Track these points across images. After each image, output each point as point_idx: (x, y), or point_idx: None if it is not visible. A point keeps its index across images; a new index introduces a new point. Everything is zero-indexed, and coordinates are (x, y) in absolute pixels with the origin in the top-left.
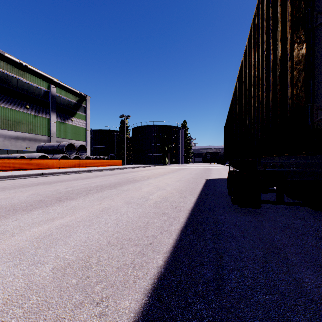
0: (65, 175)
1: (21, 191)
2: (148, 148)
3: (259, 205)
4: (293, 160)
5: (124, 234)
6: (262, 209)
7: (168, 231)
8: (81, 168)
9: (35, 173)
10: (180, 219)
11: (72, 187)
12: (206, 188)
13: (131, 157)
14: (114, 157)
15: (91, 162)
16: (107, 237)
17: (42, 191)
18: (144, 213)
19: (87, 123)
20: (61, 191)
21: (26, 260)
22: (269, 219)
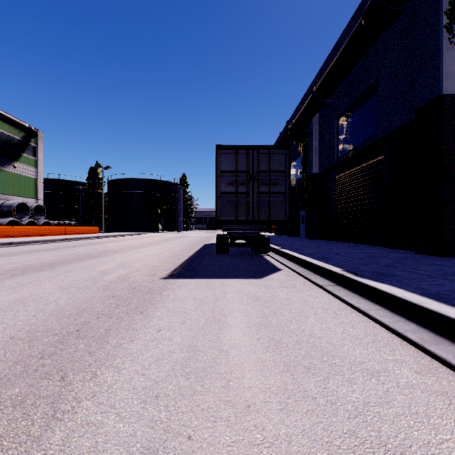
0: (40, 244)
1: (38, 255)
2: (133, 209)
3: (226, 251)
4: (236, 227)
5: (159, 262)
6: (230, 254)
7: (180, 260)
8: (46, 237)
9: (2, 243)
10: (185, 258)
11: (83, 252)
12: (202, 248)
13: (106, 222)
14: (78, 221)
15: (57, 229)
16: (152, 263)
17: (60, 254)
18: (164, 258)
19: (38, 171)
20: (80, 254)
21: (125, 267)
22: (229, 256)
